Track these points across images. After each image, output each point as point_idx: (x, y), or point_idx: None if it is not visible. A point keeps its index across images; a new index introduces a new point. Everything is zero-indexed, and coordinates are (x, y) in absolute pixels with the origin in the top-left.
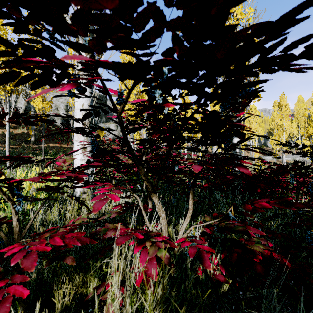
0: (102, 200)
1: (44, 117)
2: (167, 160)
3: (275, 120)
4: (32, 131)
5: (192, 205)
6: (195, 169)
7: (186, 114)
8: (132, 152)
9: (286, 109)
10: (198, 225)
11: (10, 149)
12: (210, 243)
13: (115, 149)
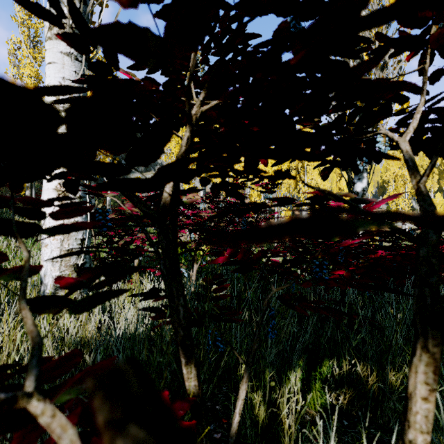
0: None
1: None
2: None
3: (390, 168)
4: None
5: (431, 424)
6: None
7: None
8: None
9: None
10: None
11: None
12: None
13: None
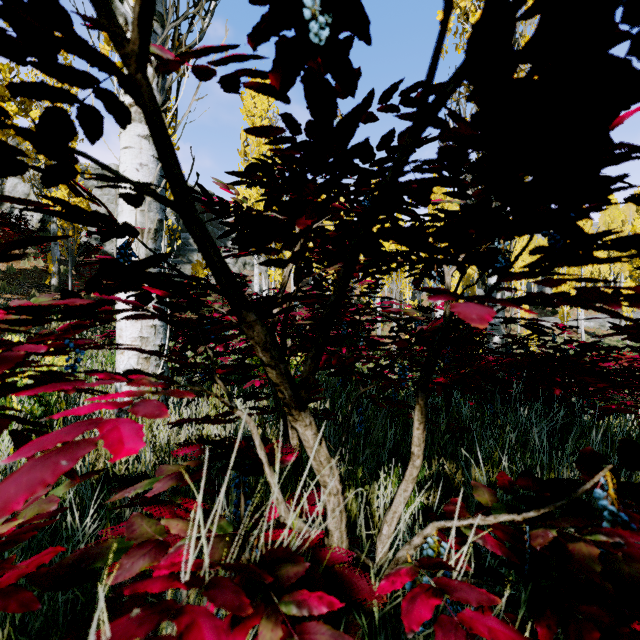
0: (56, 455)
1: (73, 232)
2: (346, 288)
3: None
4: (53, 265)
5: (422, 442)
6: (471, 317)
7: (443, 39)
8: (213, 258)
9: (586, 221)
10: (456, 521)
11: (1, 302)
12: (479, 563)
13: (163, 256)
